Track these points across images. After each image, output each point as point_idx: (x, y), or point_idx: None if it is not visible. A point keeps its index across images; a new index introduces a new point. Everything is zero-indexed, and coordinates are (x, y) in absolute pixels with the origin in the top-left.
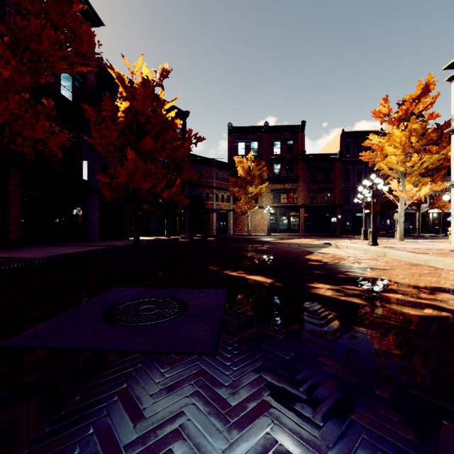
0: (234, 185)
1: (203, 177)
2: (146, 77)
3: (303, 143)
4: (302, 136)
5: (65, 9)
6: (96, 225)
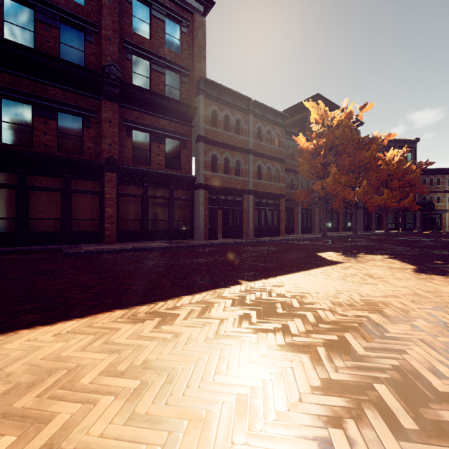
0: None
1: (433, 185)
2: (394, 154)
3: None
4: None
5: (377, 164)
6: (362, 223)
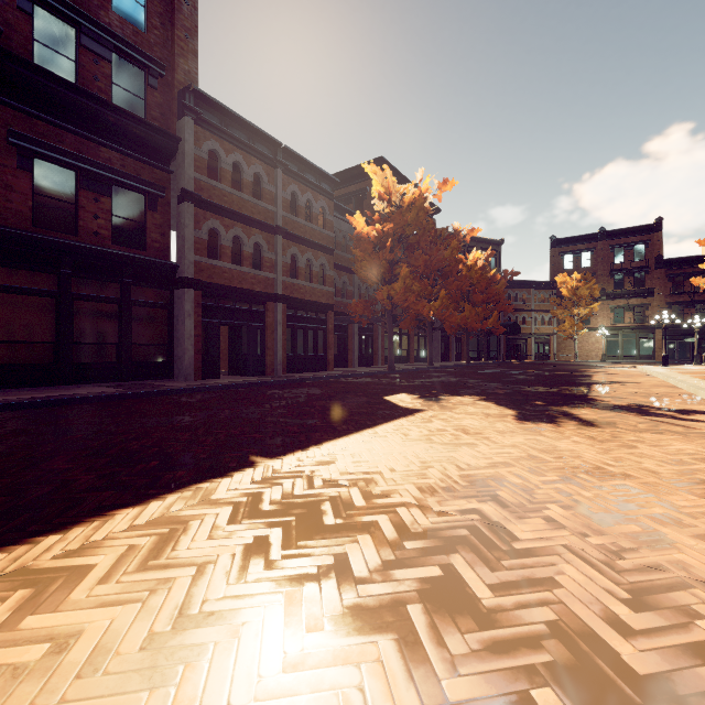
0: (557, 306)
1: (519, 301)
2: (478, 258)
3: (659, 245)
4: (658, 236)
5: (458, 268)
6: (439, 351)
